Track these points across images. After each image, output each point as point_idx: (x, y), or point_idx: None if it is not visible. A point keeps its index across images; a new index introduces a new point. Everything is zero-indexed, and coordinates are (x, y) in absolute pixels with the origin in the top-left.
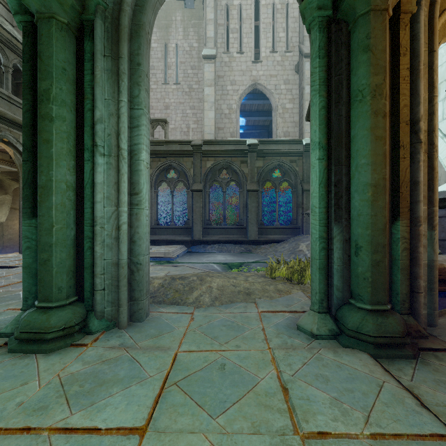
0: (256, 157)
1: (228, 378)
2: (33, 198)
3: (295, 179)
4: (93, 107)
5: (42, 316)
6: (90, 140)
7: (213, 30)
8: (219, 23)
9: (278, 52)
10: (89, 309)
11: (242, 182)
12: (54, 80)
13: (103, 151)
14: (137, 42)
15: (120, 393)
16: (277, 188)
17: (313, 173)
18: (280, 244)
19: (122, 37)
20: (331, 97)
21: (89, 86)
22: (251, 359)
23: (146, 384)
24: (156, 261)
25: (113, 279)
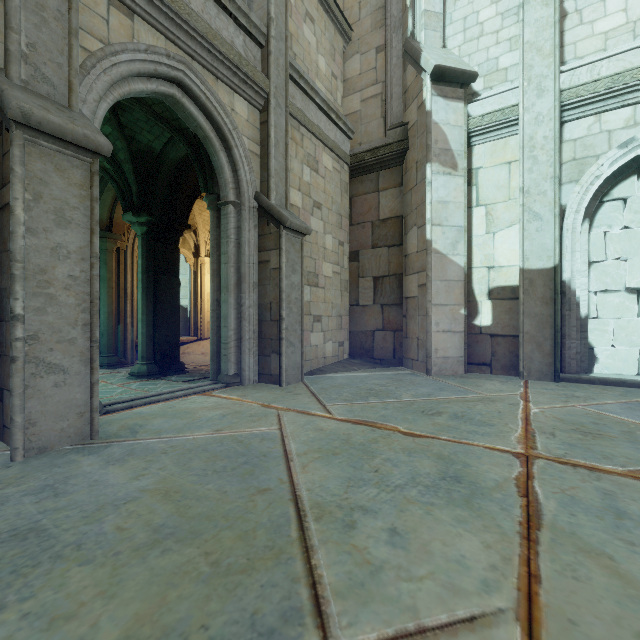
0: None
1: None
2: None
3: None
4: None
5: None
6: None
7: None
8: None
9: None
10: None
11: None
12: None
13: None
14: None
15: None
16: None
17: None
18: None
19: None
20: None
21: None
22: None
23: None
24: None
25: None
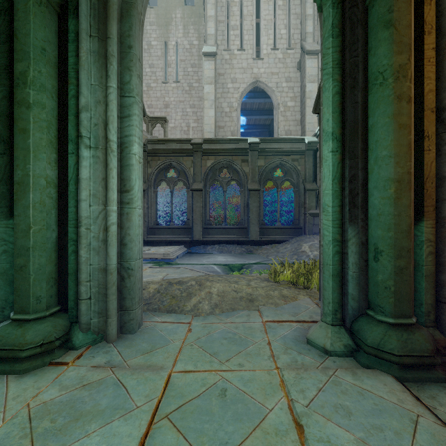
0: (257, 156)
1: (230, 409)
2: (10, 196)
3: (297, 178)
4: (77, 93)
5: (16, 330)
6: (74, 130)
7: (213, 27)
8: (220, 20)
9: (279, 49)
10: (73, 320)
11: (243, 182)
12: (31, 61)
13: (89, 143)
14: (128, 23)
15: (98, 431)
16: (279, 187)
17: (325, 167)
18: (282, 245)
19: (111, 15)
20: (344, 82)
21: (73, 69)
22: (256, 383)
23: (131, 418)
24: (155, 262)
25: (101, 287)
